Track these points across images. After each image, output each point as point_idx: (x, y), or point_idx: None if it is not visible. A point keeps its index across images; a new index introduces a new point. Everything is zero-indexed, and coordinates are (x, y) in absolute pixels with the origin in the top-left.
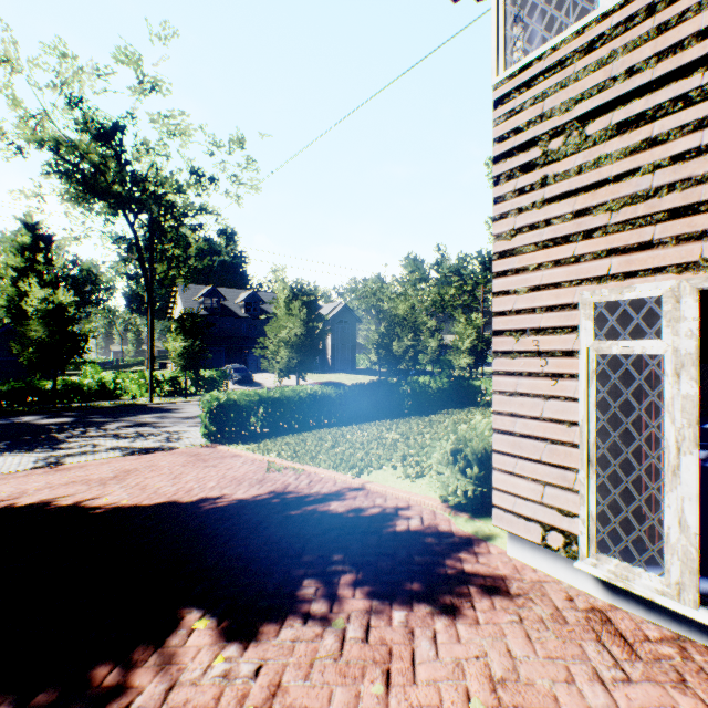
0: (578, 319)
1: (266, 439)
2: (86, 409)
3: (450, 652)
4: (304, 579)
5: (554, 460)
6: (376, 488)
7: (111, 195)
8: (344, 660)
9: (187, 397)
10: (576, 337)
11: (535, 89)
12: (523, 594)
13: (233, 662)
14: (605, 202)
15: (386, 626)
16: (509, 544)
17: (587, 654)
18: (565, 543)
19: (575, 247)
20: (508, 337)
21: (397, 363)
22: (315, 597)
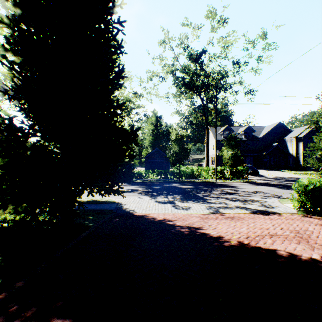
0: None
1: None
2: (191, 182)
3: None
4: None
5: None
6: None
7: (197, 86)
8: None
9: (231, 180)
10: None
11: None
12: None
13: None
14: None
15: None
16: None
17: None
18: None
19: None
20: None
21: None
22: None
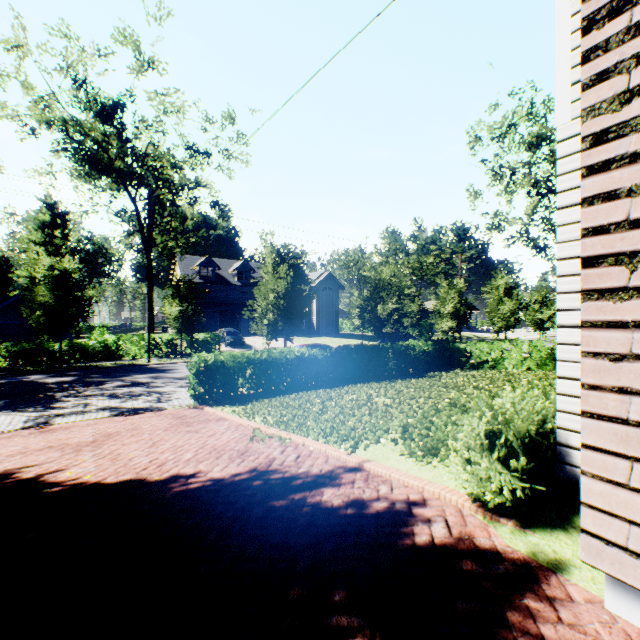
0: None
1: (253, 401)
2: (89, 369)
3: None
4: None
5: None
6: (377, 470)
7: (112, 170)
8: None
9: (182, 358)
10: None
11: None
12: None
13: None
14: None
15: None
16: (609, 593)
17: None
18: None
19: None
20: (613, 267)
21: (381, 326)
22: None
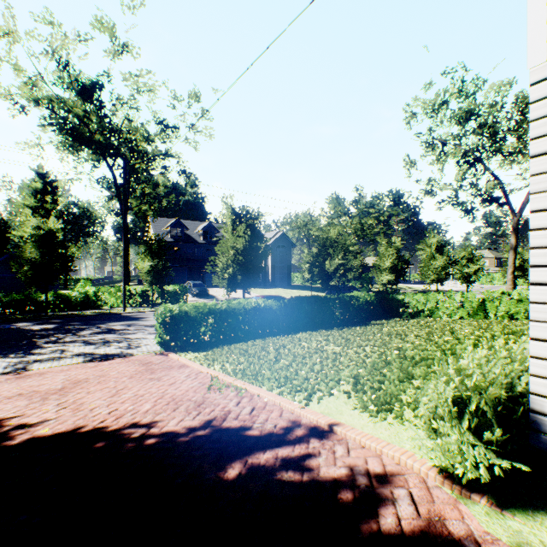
0: None
1: (213, 348)
2: (71, 317)
3: None
4: None
5: None
6: (332, 427)
7: (92, 142)
8: None
9: (154, 307)
10: None
11: None
12: None
13: None
14: None
15: None
16: None
17: None
18: None
19: None
20: None
21: (329, 279)
22: None
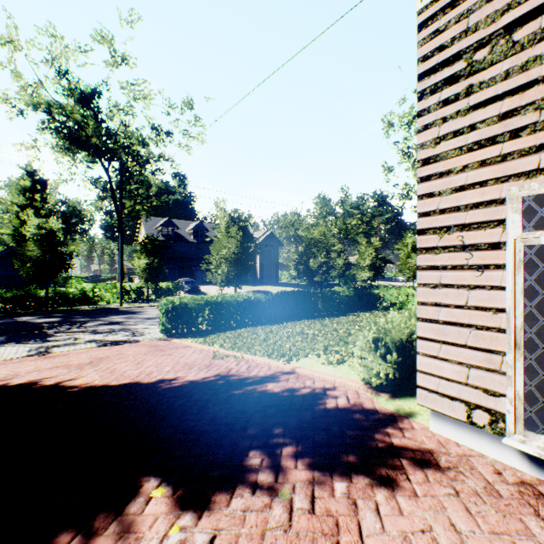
0: (504, 213)
1: (210, 334)
2: (71, 312)
3: (395, 525)
4: (250, 450)
5: (480, 345)
6: (305, 372)
7: (90, 146)
8: (294, 532)
9: (149, 303)
10: (503, 230)
11: (460, 7)
12: (453, 467)
13: (188, 531)
14: (534, 102)
15: (330, 497)
16: (432, 421)
17: (531, 529)
18: (491, 421)
19: (502, 147)
20: (432, 235)
21: (313, 276)
22: (261, 468)
